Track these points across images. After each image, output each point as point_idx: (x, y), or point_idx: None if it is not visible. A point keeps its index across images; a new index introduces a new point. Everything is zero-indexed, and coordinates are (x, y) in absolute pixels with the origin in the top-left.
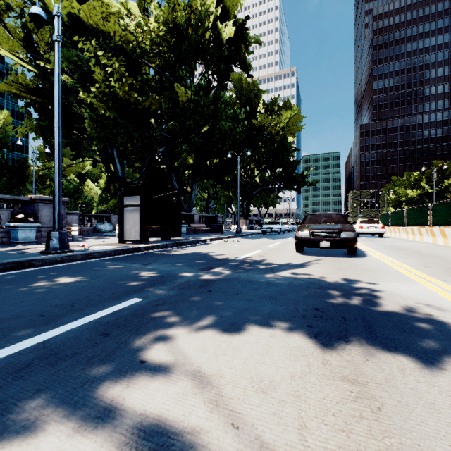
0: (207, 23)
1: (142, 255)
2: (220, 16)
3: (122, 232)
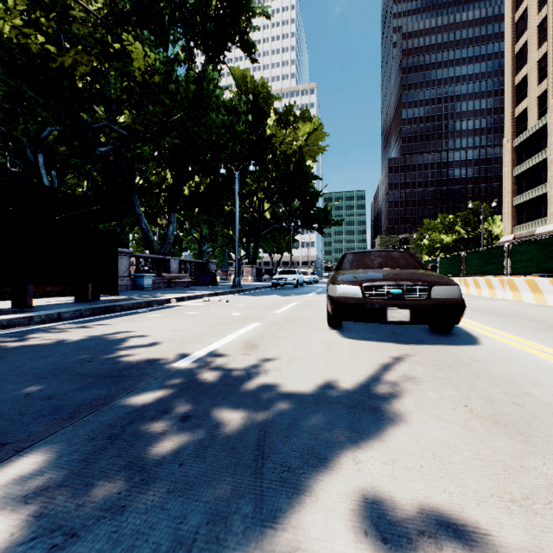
0: None
1: None
2: None
3: None
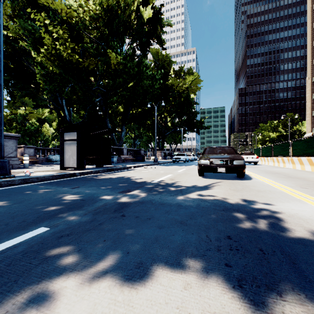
0: (132, 7)
1: (75, 179)
2: (142, 3)
3: (62, 161)
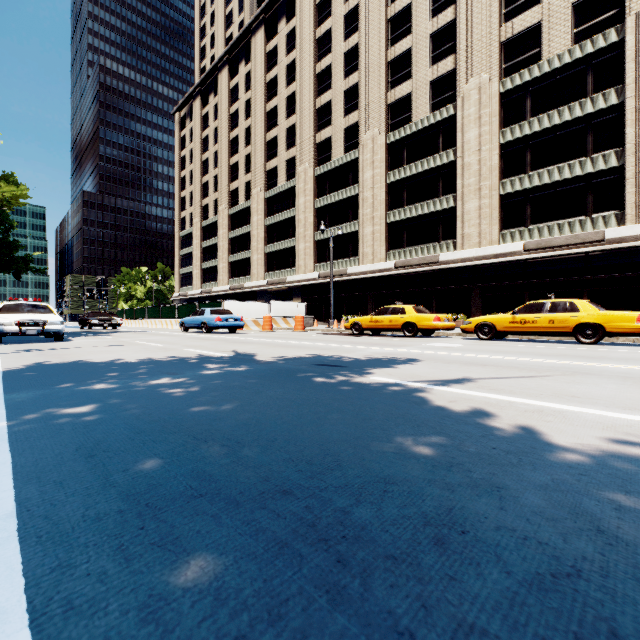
0: None
1: None
2: None
3: None
